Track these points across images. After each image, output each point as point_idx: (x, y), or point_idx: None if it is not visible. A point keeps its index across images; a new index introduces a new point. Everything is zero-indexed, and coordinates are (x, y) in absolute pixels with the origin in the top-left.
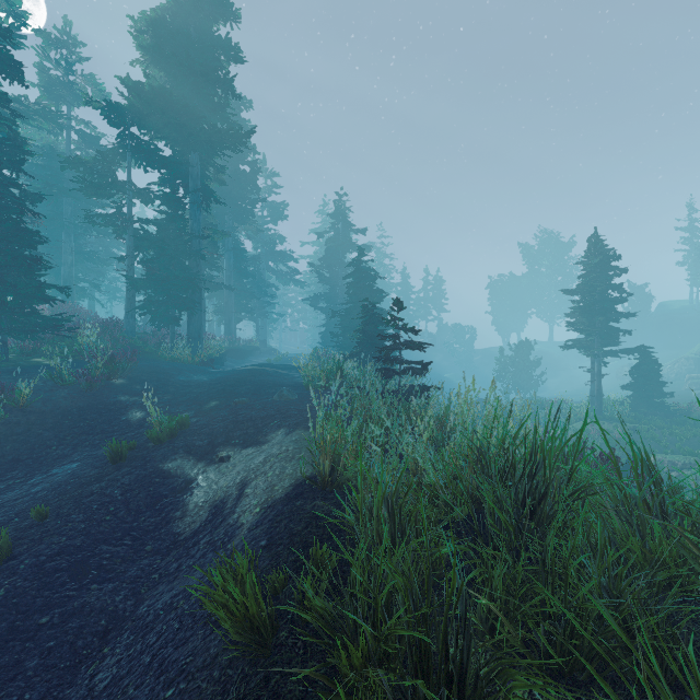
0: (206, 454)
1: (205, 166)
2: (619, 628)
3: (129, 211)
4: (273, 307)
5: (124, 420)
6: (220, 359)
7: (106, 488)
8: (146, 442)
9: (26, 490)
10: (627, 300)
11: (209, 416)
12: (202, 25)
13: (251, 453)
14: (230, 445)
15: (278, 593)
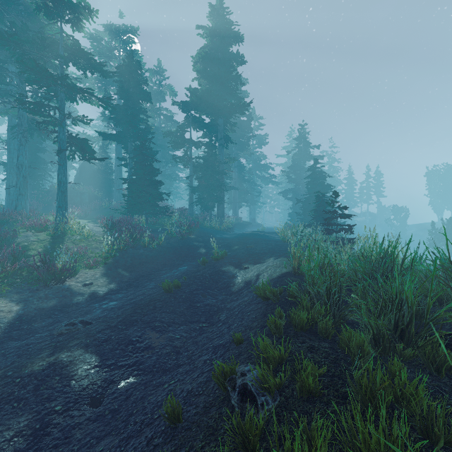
0: (238, 266)
1: (225, 124)
2: (385, 284)
3: (190, 153)
4: (259, 199)
5: (198, 252)
6: (232, 228)
7: (203, 274)
8: (211, 260)
9: (173, 274)
10: None
11: (236, 252)
12: (225, 50)
13: (258, 266)
14: (248, 263)
15: (280, 294)
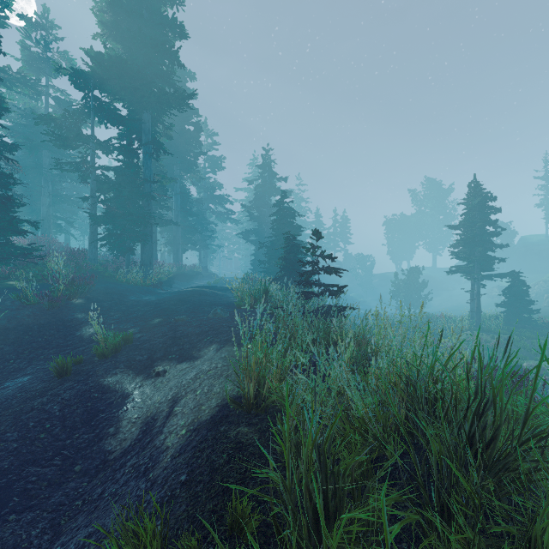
0: (144, 368)
1: (155, 123)
2: None
3: (92, 160)
4: (213, 240)
5: (78, 335)
6: (168, 282)
7: (47, 403)
8: (93, 356)
9: None
10: (501, 233)
11: (151, 332)
12: (153, 6)
13: (184, 368)
14: (167, 360)
15: None
